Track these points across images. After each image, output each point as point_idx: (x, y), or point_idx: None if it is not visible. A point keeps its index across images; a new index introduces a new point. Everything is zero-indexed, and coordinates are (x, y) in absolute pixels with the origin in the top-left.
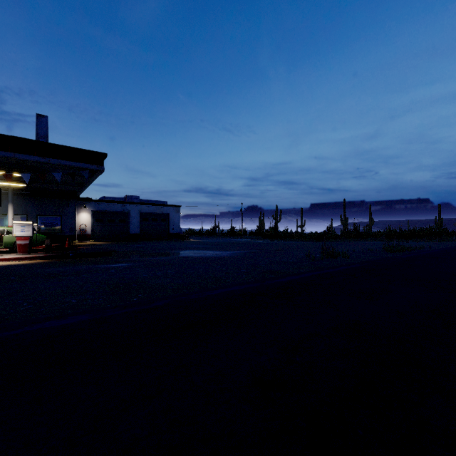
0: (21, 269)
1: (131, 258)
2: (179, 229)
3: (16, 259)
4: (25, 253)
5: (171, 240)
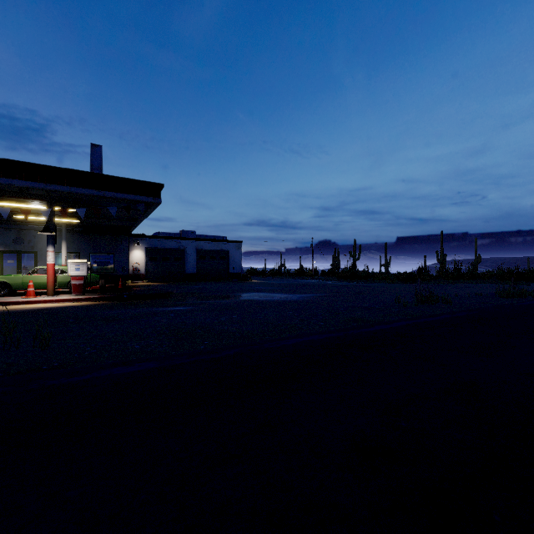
0: (77, 311)
1: (189, 301)
2: (240, 269)
3: (71, 300)
4: (79, 294)
5: (231, 281)
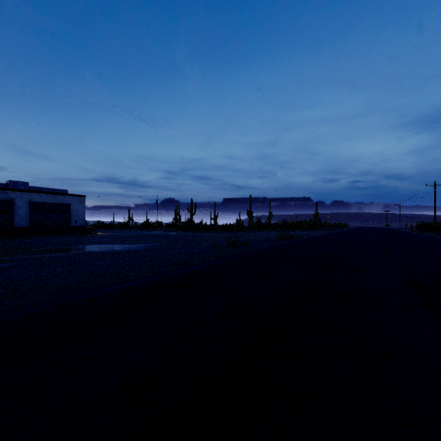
0: None
1: (10, 257)
2: (84, 222)
3: None
4: None
5: (73, 234)
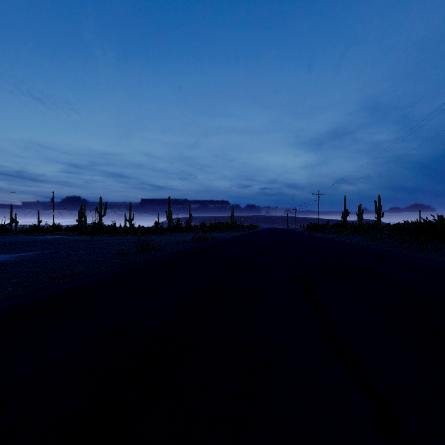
0: None
1: None
2: None
3: None
4: None
5: None
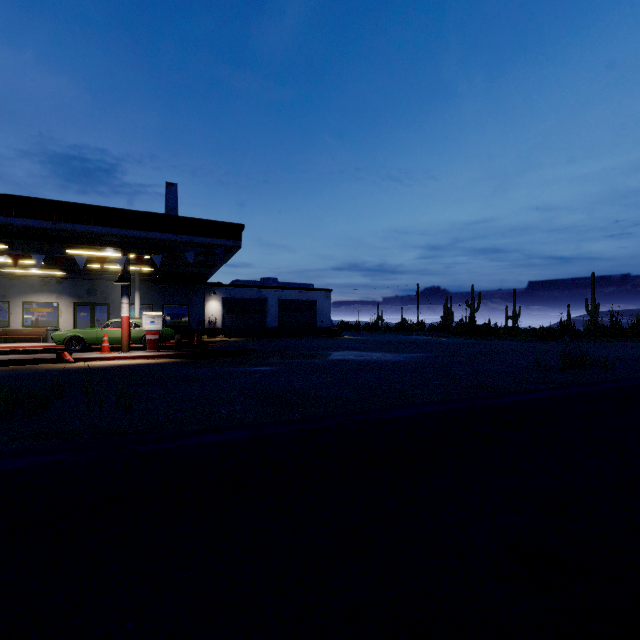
0: (154, 369)
1: (274, 359)
2: (330, 322)
3: (146, 357)
4: (154, 350)
5: (319, 337)
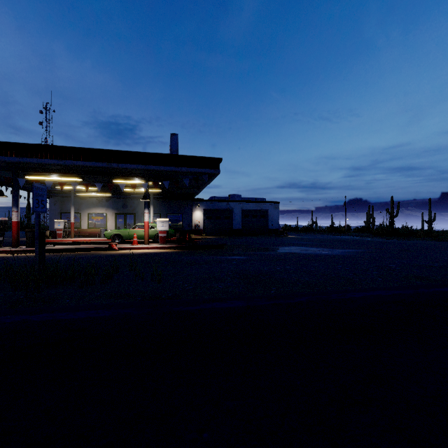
0: (166, 256)
1: (242, 251)
2: (278, 225)
3: (159, 248)
4: (164, 243)
5: (270, 236)
